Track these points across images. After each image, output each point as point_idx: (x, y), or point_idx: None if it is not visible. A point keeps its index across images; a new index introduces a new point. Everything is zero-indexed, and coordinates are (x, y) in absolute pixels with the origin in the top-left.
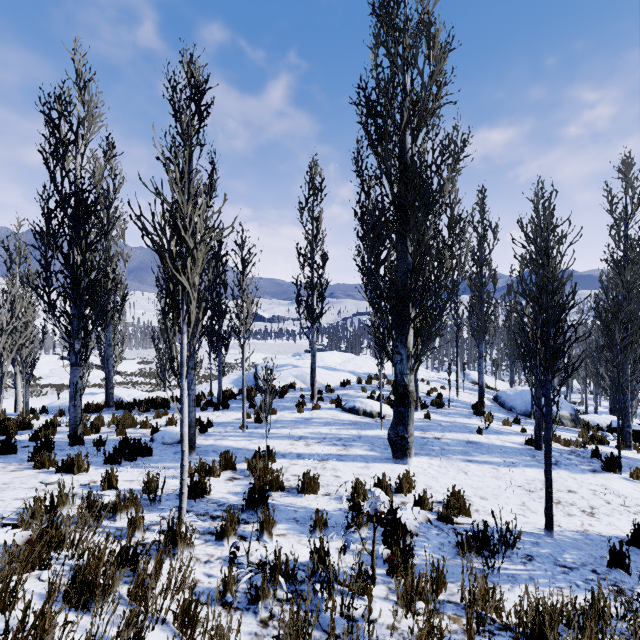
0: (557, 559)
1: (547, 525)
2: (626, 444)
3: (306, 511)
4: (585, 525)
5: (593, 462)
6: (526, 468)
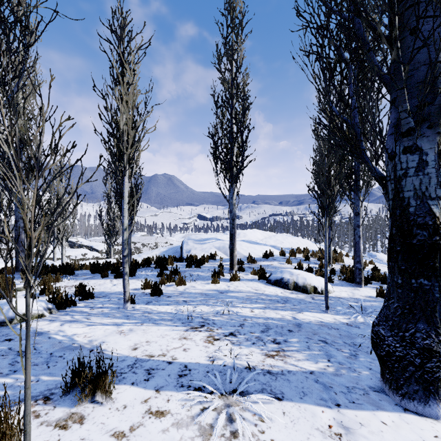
0: None
1: None
2: None
3: None
4: None
5: None
6: None
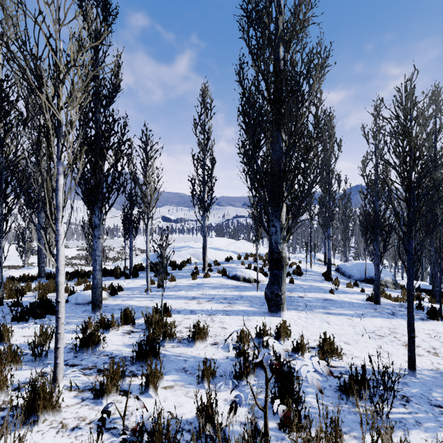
0: (429, 399)
1: (410, 366)
2: (436, 300)
3: (195, 360)
4: (435, 364)
5: (418, 313)
6: (373, 318)
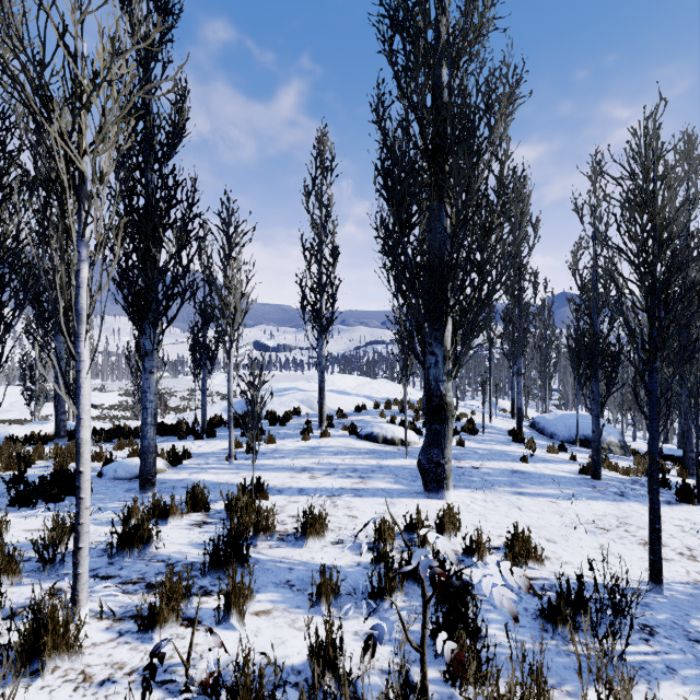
0: (687, 630)
1: (654, 577)
2: (689, 472)
3: (307, 569)
4: (692, 573)
5: (662, 492)
6: (590, 501)
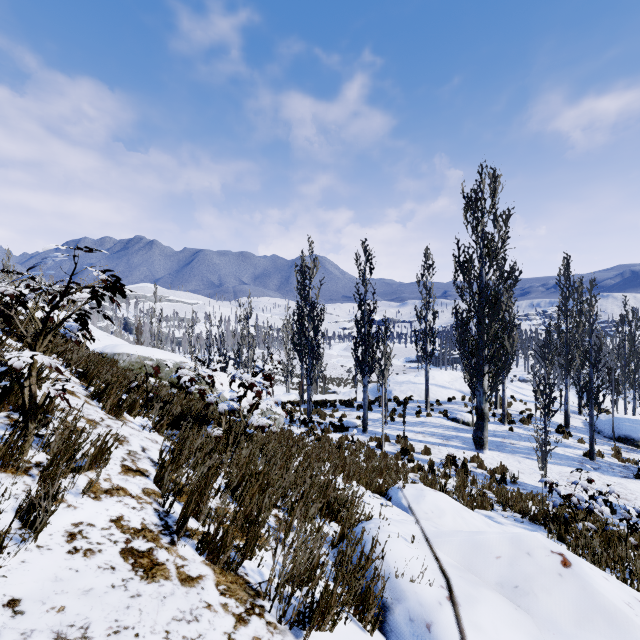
0: (538, 492)
1: (544, 483)
2: None
3: (425, 459)
4: (576, 491)
5: (634, 473)
6: (567, 467)
